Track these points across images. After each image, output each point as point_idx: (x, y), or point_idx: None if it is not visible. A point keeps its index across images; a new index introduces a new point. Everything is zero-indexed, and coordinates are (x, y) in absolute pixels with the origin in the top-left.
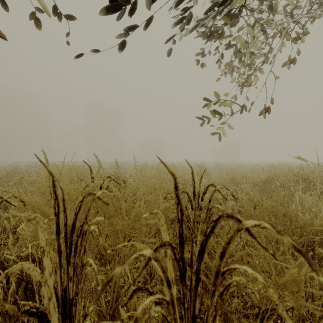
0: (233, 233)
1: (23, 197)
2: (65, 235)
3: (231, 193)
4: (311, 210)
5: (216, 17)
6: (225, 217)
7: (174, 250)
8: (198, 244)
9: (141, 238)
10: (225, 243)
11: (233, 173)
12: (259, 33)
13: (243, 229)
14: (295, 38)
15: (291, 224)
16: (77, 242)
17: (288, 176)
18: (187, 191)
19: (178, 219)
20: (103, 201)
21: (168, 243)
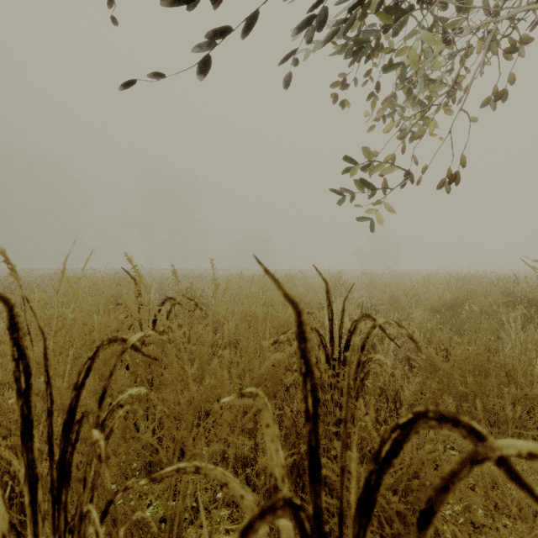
0: (458, 464)
1: (1, 339)
2: (48, 439)
3: (409, 333)
4: (537, 356)
5: (365, 12)
6: (434, 418)
7: (301, 513)
8: (355, 469)
9: (224, 434)
10: (434, 487)
11: (393, 290)
12: (439, 44)
13: (489, 459)
14: (508, 50)
15: (516, 390)
16: (71, 458)
17: (493, 295)
18: (318, 326)
19: (307, 412)
20: (145, 353)
21: (285, 501)
